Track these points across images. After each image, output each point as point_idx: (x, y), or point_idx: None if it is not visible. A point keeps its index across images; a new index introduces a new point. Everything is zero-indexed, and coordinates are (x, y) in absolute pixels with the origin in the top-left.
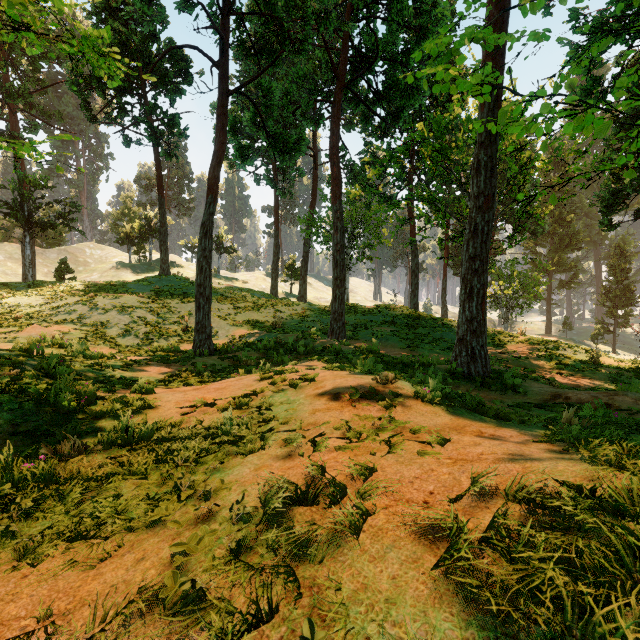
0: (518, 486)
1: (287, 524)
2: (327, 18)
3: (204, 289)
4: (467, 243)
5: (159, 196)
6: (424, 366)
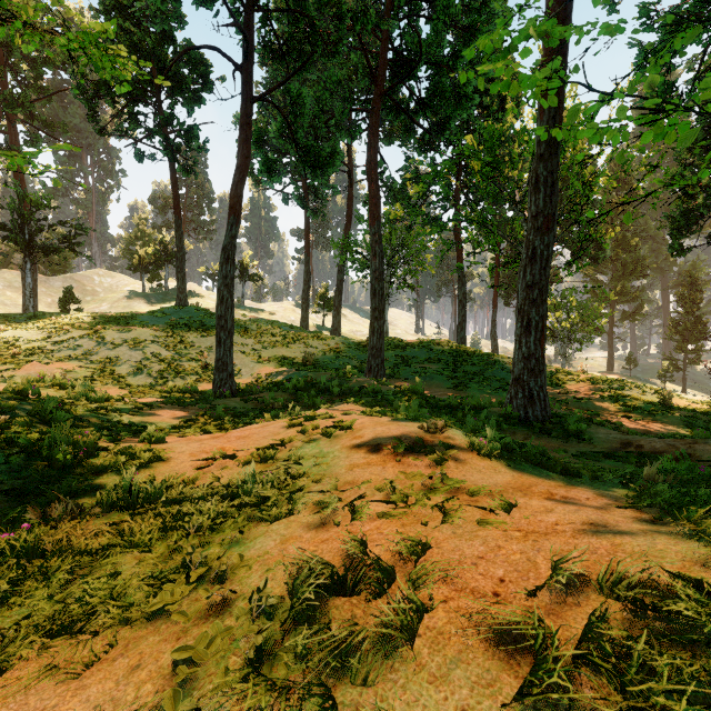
0: (615, 576)
1: (321, 622)
2: (364, 15)
3: (225, 322)
4: (524, 269)
5: (175, 217)
6: (475, 409)
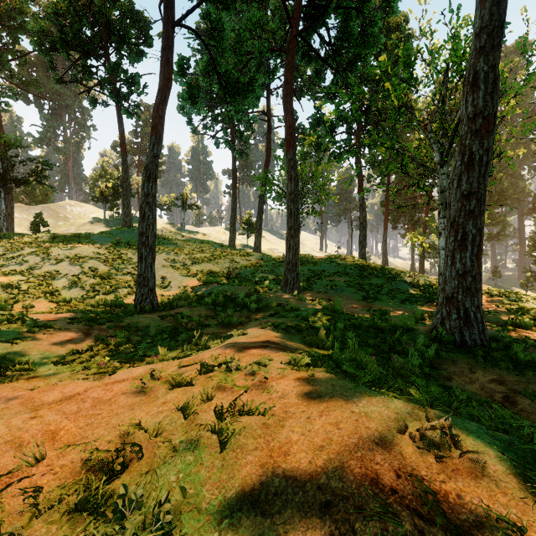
0: None
1: None
2: None
3: (146, 238)
4: (458, 178)
5: (122, 153)
6: (402, 330)
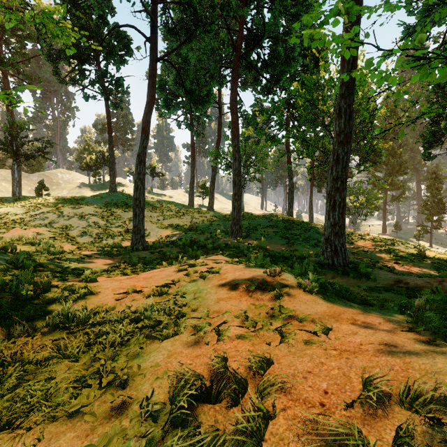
0: (413, 393)
1: (192, 425)
2: (228, 5)
3: (139, 202)
4: (331, 168)
5: (109, 136)
6: (299, 258)
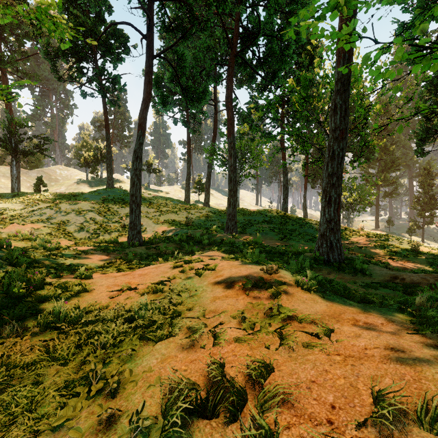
0: (433, 412)
1: None
2: (224, 3)
3: (135, 198)
4: (327, 164)
5: (106, 132)
6: (295, 254)
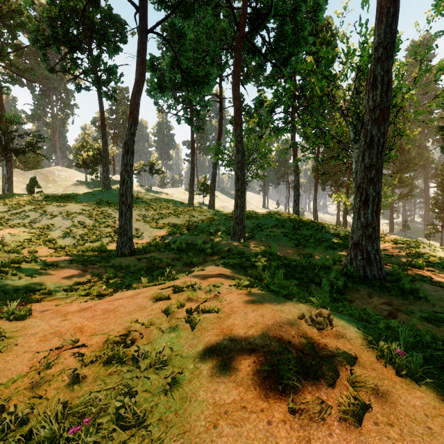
0: None
1: None
2: None
3: (126, 198)
4: (362, 154)
5: (102, 129)
6: (321, 268)
